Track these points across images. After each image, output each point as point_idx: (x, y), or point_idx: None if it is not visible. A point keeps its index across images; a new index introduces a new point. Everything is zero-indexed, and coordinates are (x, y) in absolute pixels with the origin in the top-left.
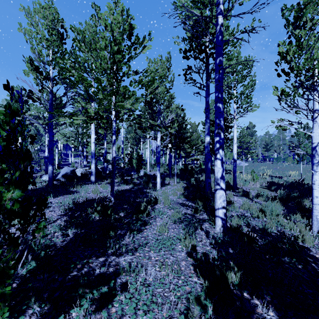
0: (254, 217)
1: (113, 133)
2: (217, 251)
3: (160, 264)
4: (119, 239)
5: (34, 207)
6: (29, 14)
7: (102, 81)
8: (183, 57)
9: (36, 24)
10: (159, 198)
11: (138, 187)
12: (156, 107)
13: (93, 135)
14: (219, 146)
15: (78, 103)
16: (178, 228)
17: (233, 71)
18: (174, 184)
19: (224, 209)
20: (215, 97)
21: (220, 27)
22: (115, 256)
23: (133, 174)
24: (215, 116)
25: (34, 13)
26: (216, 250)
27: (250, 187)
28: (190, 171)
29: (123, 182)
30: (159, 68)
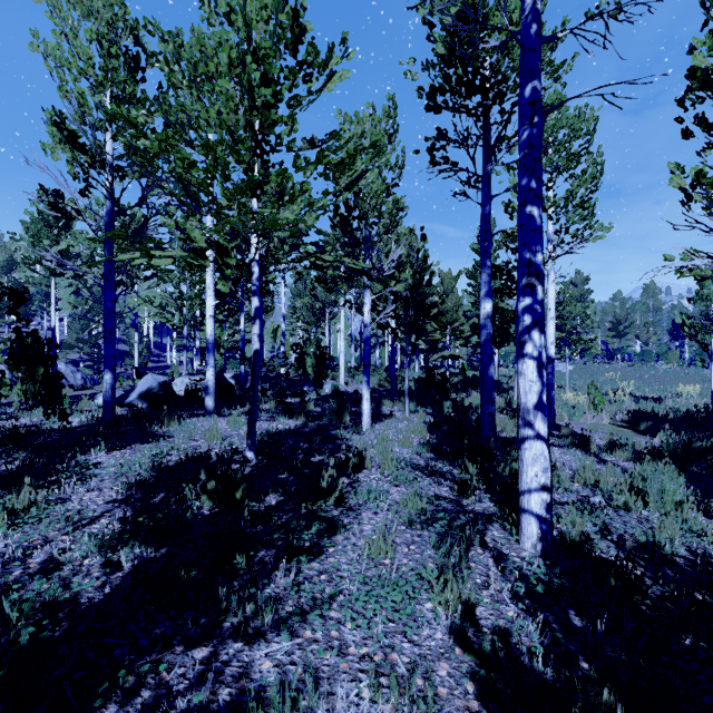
0: (616, 506)
1: (253, 292)
2: (537, 622)
3: (373, 679)
4: (259, 583)
5: (53, 477)
6: (56, 10)
7: (221, 153)
8: (427, 106)
9: (73, 33)
10: (368, 454)
11: (318, 424)
12: (361, 230)
13: (212, 300)
14: (530, 321)
15: (167, 218)
16: (421, 541)
17: (546, 142)
18: (403, 417)
19: (544, 491)
20: (520, 190)
21: (534, 0)
22: (241, 641)
23: (307, 390)
24: (519, 241)
25: (67, 5)
26: (534, 620)
27: (587, 423)
28: (439, 384)
29: (283, 411)
30: (369, 133)
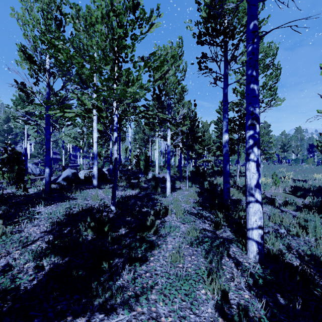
0: (292, 234)
1: (114, 130)
2: (261, 301)
3: None
4: (114, 278)
5: (17, 219)
6: None
7: (97, 60)
8: (197, 42)
9: (31, 8)
10: (169, 207)
11: (145, 193)
12: (166, 100)
13: (96, 134)
14: (253, 142)
15: (73, 94)
16: (197, 253)
17: None
18: (185, 189)
19: (260, 229)
20: (247, 76)
21: None
22: (103, 313)
23: (141, 176)
24: (246, 102)
25: None
26: (259, 300)
27: (272, 192)
28: (202, 173)
29: (129, 186)
30: (169, 55)
